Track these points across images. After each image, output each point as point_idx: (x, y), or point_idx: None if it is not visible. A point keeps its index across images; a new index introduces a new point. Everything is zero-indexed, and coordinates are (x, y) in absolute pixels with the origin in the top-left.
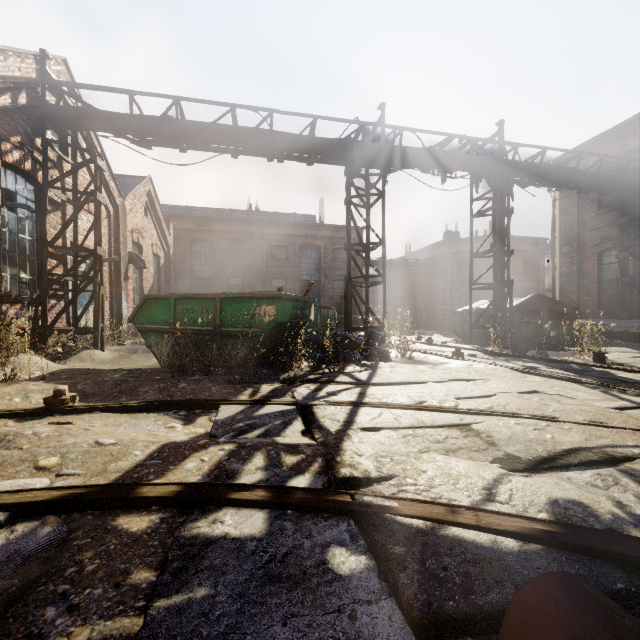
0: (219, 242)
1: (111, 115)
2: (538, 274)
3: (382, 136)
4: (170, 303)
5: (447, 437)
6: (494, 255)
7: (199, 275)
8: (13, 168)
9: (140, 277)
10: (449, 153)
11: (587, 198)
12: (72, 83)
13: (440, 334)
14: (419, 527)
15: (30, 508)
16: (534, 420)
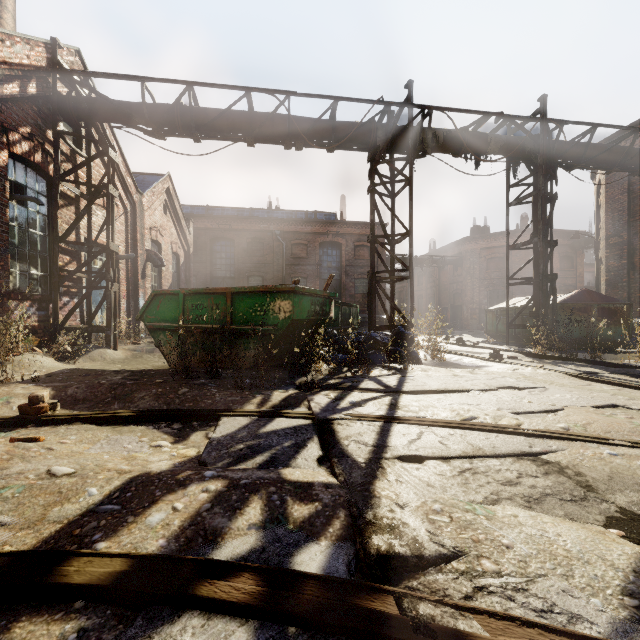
0: (239, 241)
1: (123, 104)
2: (576, 270)
3: (409, 117)
4: (179, 299)
5: (520, 475)
6: (535, 246)
7: (219, 274)
8: (23, 160)
9: (159, 275)
10: (484, 134)
11: (639, 183)
12: (83, 71)
13: (469, 334)
14: None
15: None
16: (636, 449)
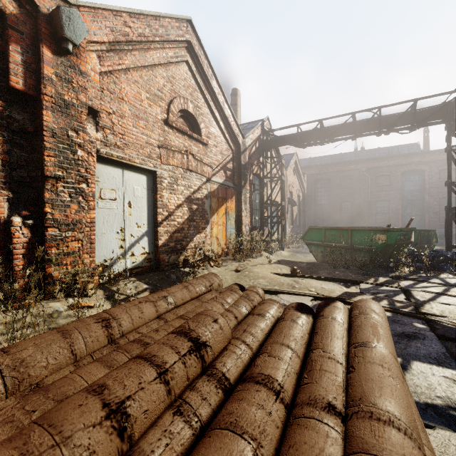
0: (334, 179)
1: (288, 138)
2: None
3: None
4: (322, 231)
5: None
6: None
7: (320, 202)
8: (254, 174)
9: (291, 210)
10: None
11: None
12: (273, 130)
13: None
14: (451, 326)
15: (318, 298)
16: None
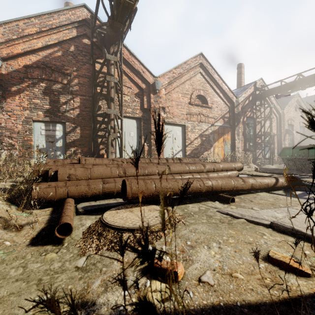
0: None
1: (274, 90)
2: None
3: None
4: (291, 149)
5: None
6: None
7: None
8: (248, 117)
9: (292, 138)
10: None
11: None
12: (262, 87)
13: None
14: None
15: (252, 175)
16: None
